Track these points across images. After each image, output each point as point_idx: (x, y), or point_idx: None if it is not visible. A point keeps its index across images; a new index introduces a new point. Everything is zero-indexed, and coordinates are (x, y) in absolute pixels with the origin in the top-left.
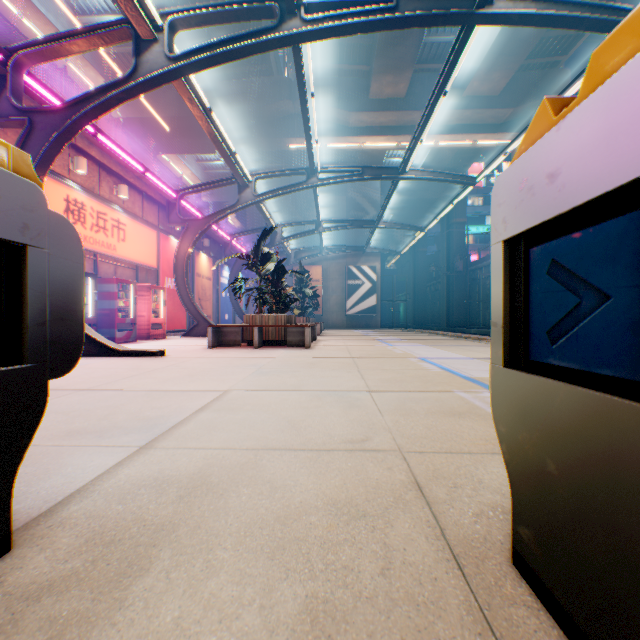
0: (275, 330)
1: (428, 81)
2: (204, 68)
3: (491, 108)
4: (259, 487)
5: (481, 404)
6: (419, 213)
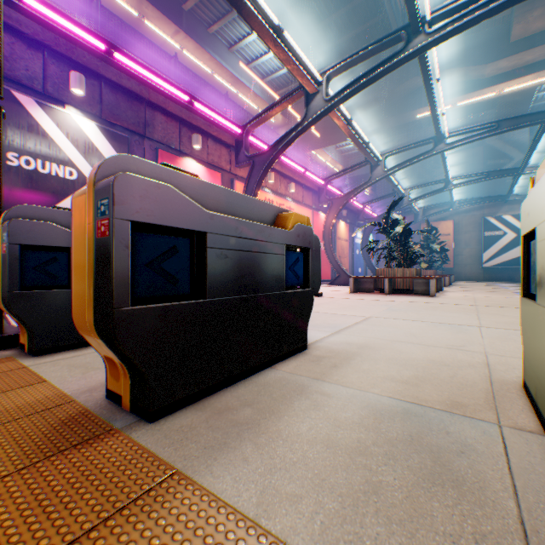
0: (402, 281)
1: None
2: (348, 99)
3: None
4: (393, 351)
5: None
6: None
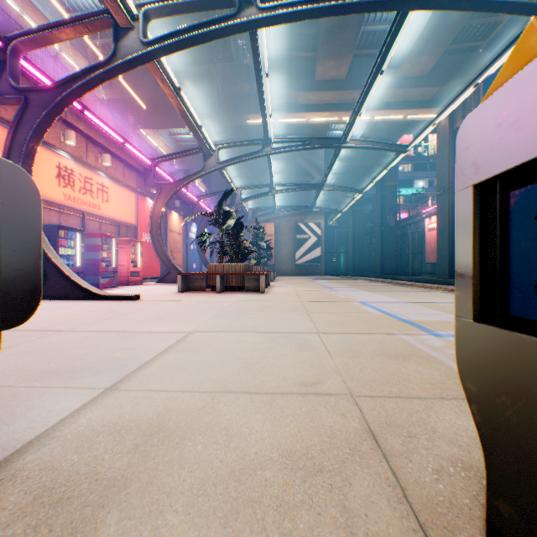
0: (235, 277)
1: (365, 64)
2: (173, 51)
3: (420, 87)
4: (215, 435)
5: (422, 346)
6: (357, 178)
